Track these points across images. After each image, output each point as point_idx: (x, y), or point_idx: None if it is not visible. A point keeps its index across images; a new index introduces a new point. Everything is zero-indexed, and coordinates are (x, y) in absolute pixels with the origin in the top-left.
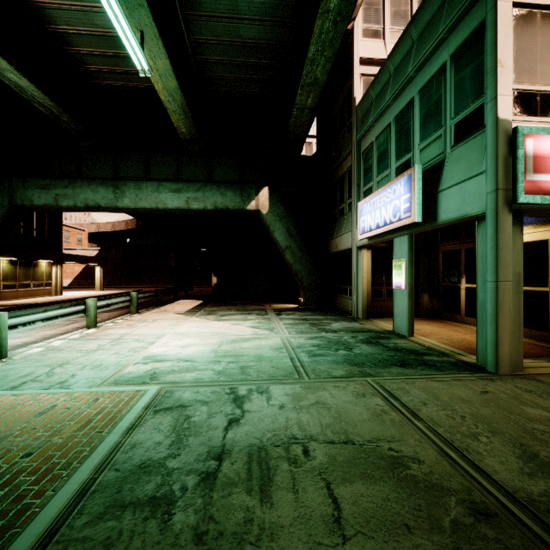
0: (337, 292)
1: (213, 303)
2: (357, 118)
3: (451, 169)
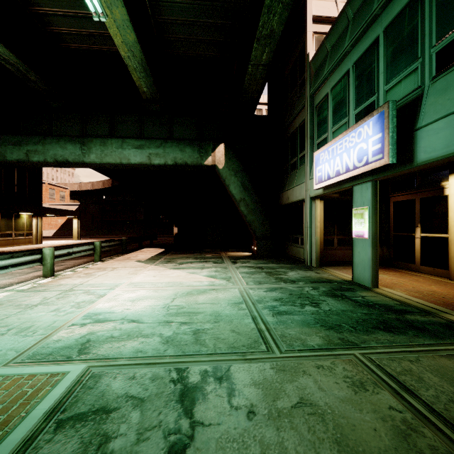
0: (288, 241)
1: (174, 251)
2: (311, 73)
3: (434, 102)
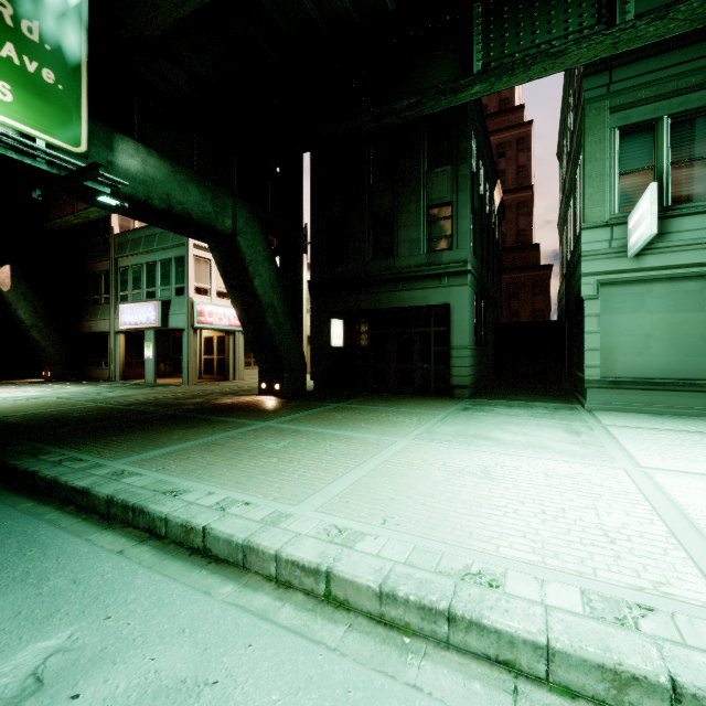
0: (89, 366)
1: None
2: (116, 242)
3: (174, 306)
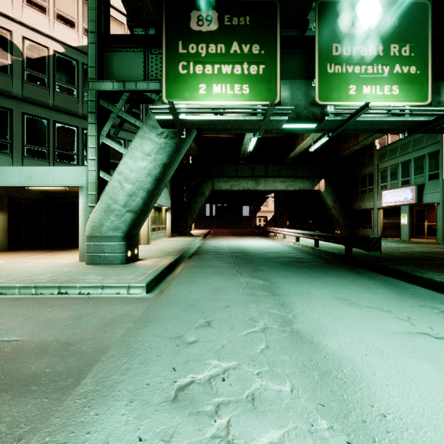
0: (358, 228)
1: None
2: (377, 154)
3: (427, 188)
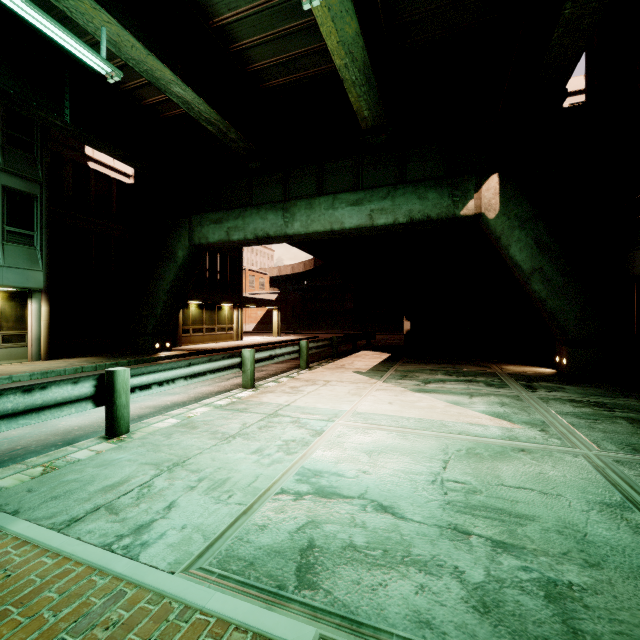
0: None
1: (405, 358)
2: None
3: None
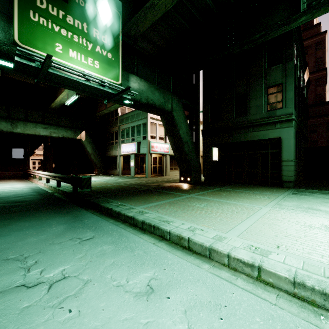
0: (109, 169)
1: None
2: (119, 119)
3: (142, 144)
